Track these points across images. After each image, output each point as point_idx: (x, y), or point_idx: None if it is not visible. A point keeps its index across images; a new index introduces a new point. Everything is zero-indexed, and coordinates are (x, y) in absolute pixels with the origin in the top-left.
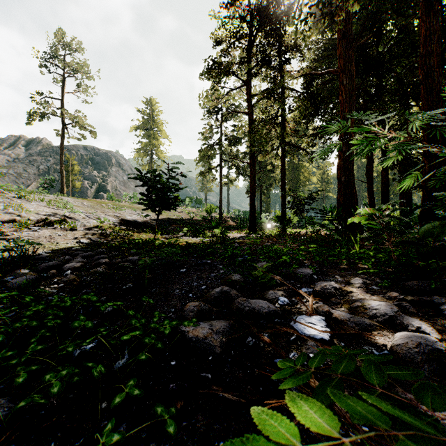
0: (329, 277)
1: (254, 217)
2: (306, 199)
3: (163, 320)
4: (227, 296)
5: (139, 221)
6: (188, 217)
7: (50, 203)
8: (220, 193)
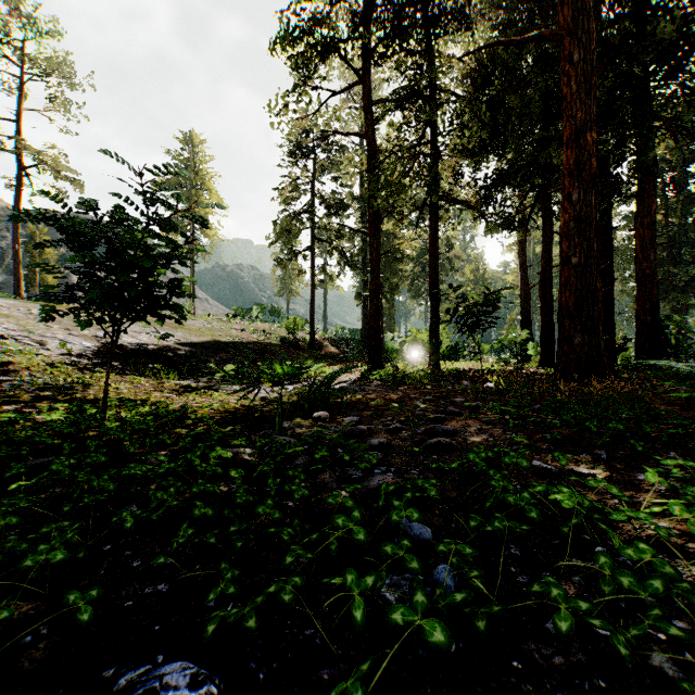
0: None
1: (377, 339)
2: (482, 305)
3: None
4: None
5: (148, 347)
6: (254, 338)
7: None
8: (312, 297)
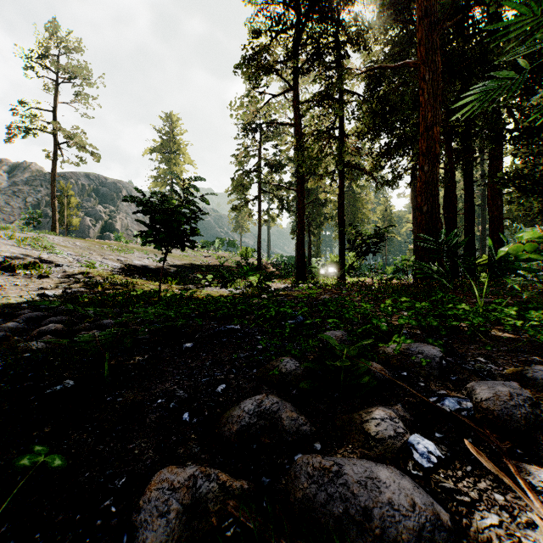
0: (466, 359)
1: (303, 261)
2: (373, 238)
3: (71, 537)
4: (271, 424)
5: (150, 267)
6: (217, 262)
7: (24, 241)
8: (258, 232)
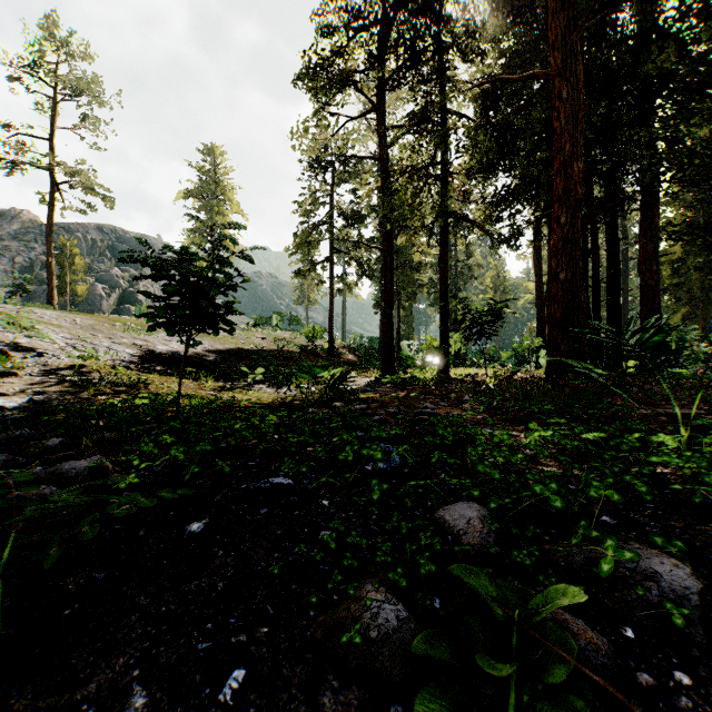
0: None
1: (391, 347)
2: (487, 315)
3: None
4: None
5: (180, 354)
6: (274, 346)
7: None
8: (330, 306)
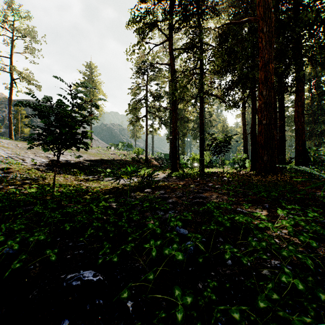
0: None
1: (175, 158)
2: (223, 142)
3: None
4: None
5: (71, 161)
6: (119, 158)
7: None
8: (146, 138)
